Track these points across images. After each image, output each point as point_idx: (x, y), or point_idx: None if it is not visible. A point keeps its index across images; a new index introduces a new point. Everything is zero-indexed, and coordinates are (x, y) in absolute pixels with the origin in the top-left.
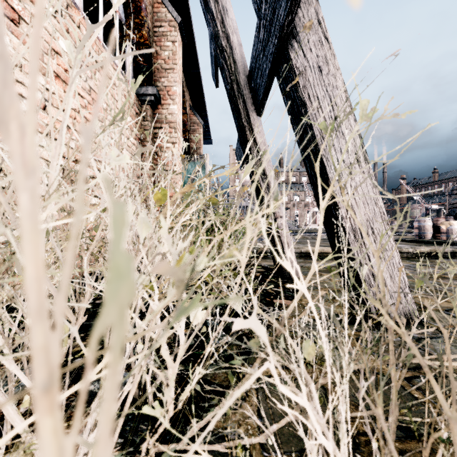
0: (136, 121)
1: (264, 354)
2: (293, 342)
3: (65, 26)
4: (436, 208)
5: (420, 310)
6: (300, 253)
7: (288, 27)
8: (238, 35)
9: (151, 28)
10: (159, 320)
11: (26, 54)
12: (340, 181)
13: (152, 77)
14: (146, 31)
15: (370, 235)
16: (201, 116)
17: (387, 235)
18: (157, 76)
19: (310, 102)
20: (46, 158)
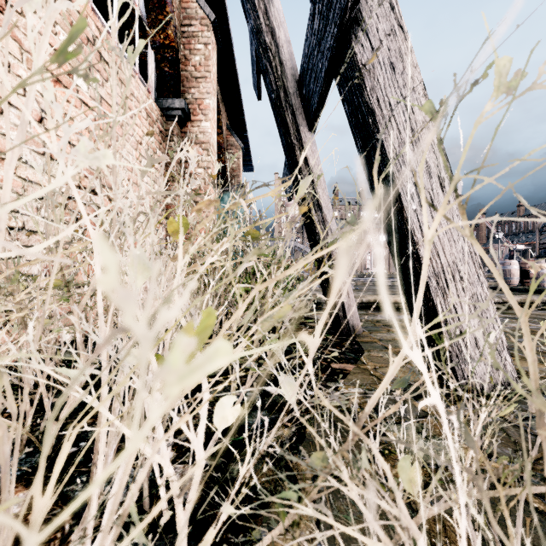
0: (159, 140)
1: (331, 468)
2: (382, 459)
3: (68, 19)
4: (522, 248)
5: (519, 378)
6: (362, 303)
7: (351, 10)
8: (286, 29)
9: (179, 28)
10: (161, 427)
11: (16, 51)
12: (457, 195)
13: (180, 87)
14: (171, 31)
15: (458, 281)
16: (240, 138)
17: (479, 281)
18: (186, 86)
19: (379, 109)
20: (43, 184)
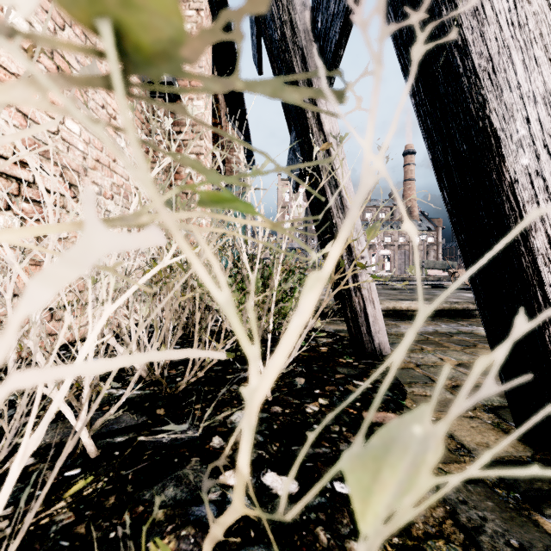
0: (141, 119)
1: None
2: None
3: None
4: None
5: None
6: None
7: None
8: None
9: None
10: None
11: None
12: None
13: None
14: None
15: None
16: (240, 131)
17: None
18: None
19: None
20: None
